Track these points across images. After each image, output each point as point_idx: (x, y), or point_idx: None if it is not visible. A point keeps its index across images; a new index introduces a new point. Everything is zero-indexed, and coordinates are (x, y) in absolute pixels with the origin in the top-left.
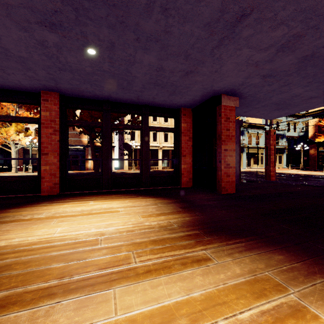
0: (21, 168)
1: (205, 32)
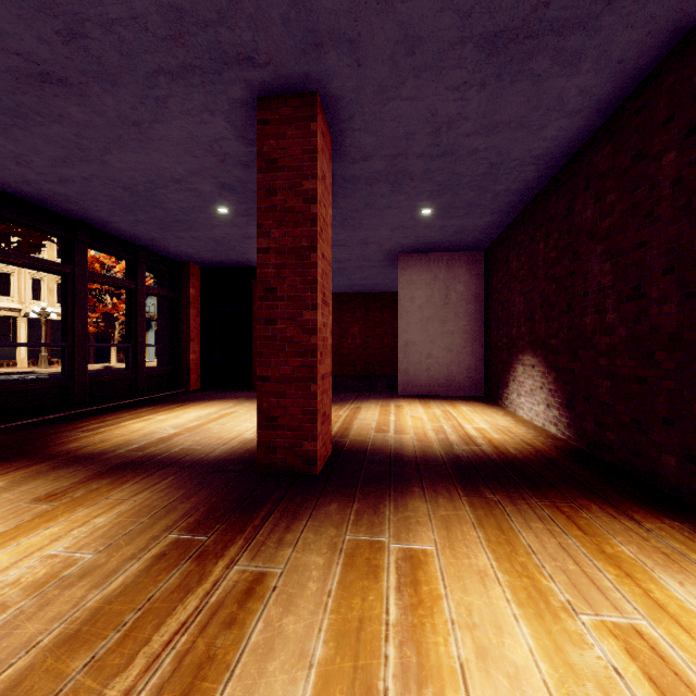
0: None
1: None
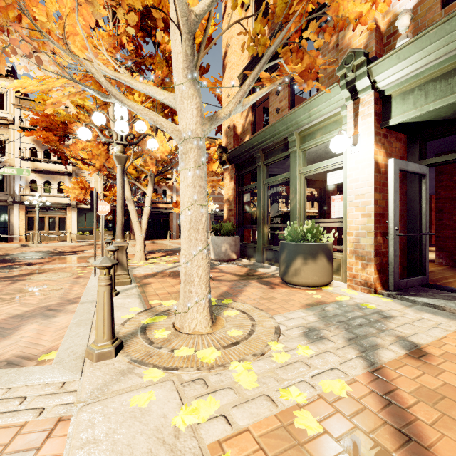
0: (177, 235)
1: None
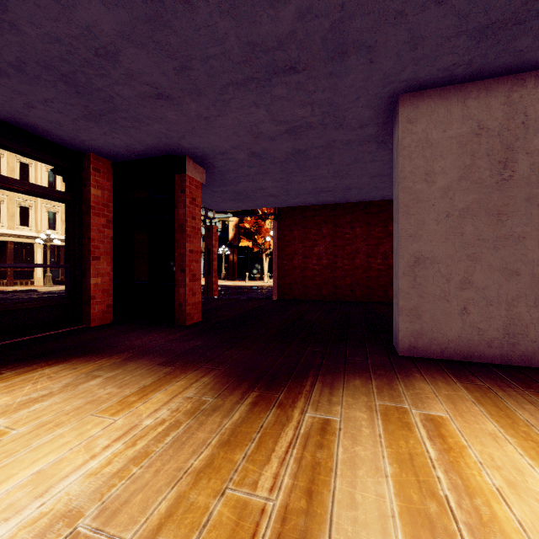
0: None
1: (241, 53)
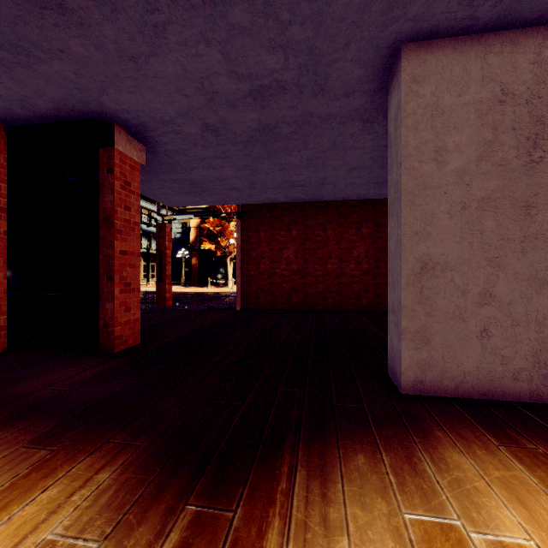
0: None
1: None
